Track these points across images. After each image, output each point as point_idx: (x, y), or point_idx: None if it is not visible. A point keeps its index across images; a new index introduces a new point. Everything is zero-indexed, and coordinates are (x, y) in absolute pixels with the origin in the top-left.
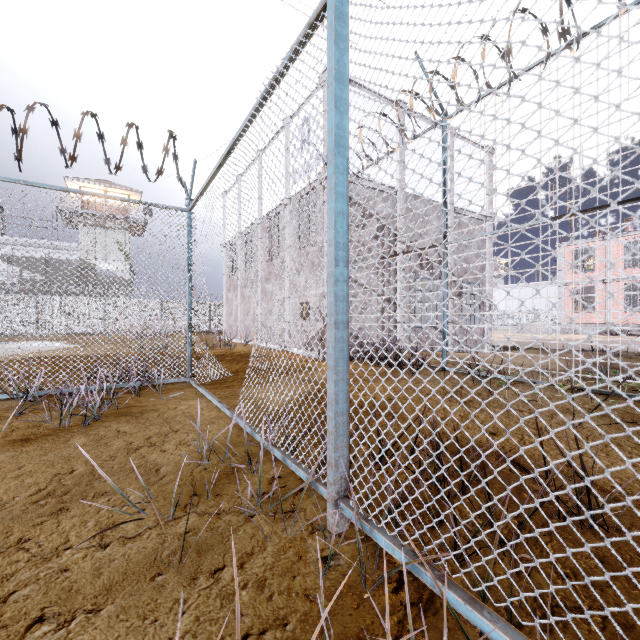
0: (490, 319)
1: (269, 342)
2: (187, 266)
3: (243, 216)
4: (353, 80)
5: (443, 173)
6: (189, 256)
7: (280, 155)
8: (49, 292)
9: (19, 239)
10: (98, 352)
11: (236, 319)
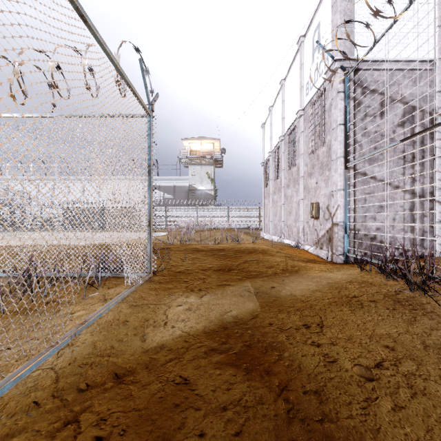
0: None
1: (289, 238)
2: (147, 168)
3: (273, 138)
4: None
5: None
6: (148, 158)
7: (296, 75)
8: (175, 205)
9: (163, 177)
10: (156, 241)
11: (269, 219)
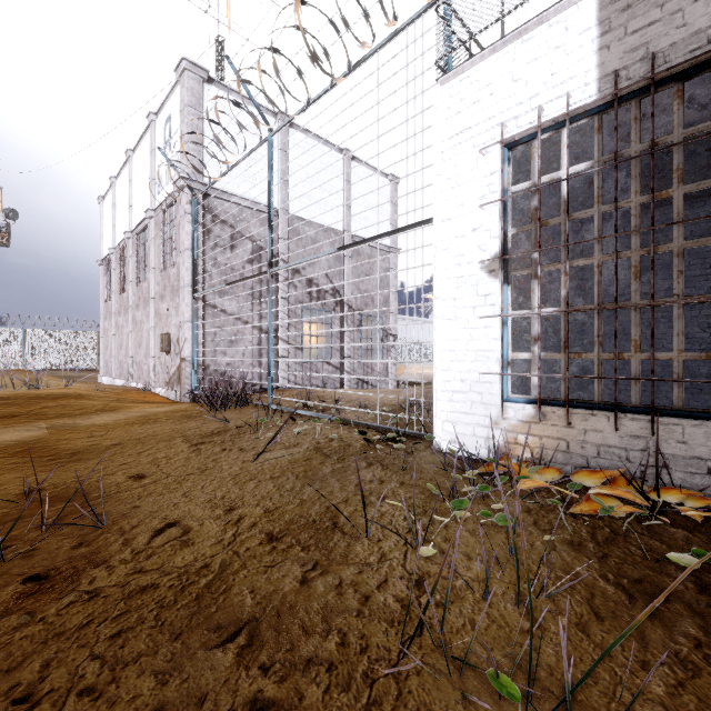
0: (395, 354)
1: (139, 381)
2: None
3: (117, 228)
4: (218, 81)
5: (268, 194)
6: None
7: (147, 158)
8: None
9: None
10: None
11: (111, 354)
